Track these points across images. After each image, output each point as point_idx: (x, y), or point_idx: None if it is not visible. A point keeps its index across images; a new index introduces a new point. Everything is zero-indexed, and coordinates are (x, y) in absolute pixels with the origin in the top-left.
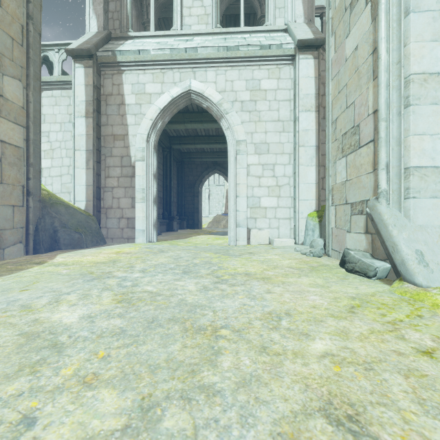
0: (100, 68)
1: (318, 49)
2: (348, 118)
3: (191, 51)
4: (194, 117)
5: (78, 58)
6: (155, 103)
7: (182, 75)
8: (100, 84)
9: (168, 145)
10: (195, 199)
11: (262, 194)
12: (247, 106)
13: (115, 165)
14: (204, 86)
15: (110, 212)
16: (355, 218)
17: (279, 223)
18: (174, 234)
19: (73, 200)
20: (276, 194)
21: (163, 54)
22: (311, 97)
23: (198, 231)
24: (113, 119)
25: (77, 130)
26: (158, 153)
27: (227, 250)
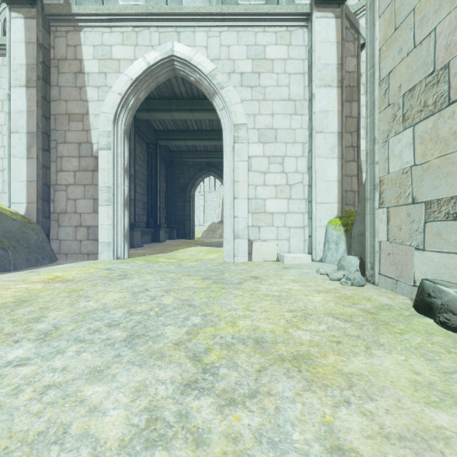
0: (48, 22)
1: (341, 5)
2: (420, 62)
3: (174, 2)
4: (183, 105)
5: (15, 4)
6: (124, 72)
7: (162, 36)
8: (49, 44)
9: (154, 140)
10: (187, 204)
11: (268, 195)
12: (249, 80)
13: (70, 154)
14: (191, 52)
15: (63, 219)
16: (438, 226)
17: (290, 233)
18: (158, 246)
19: (9, 201)
20: (285, 196)
21: (136, 5)
22: (331, 68)
23: (189, 241)
24: (67, 93)
25: (14, 105)
26: (141, 149)
27: (222, 272)
